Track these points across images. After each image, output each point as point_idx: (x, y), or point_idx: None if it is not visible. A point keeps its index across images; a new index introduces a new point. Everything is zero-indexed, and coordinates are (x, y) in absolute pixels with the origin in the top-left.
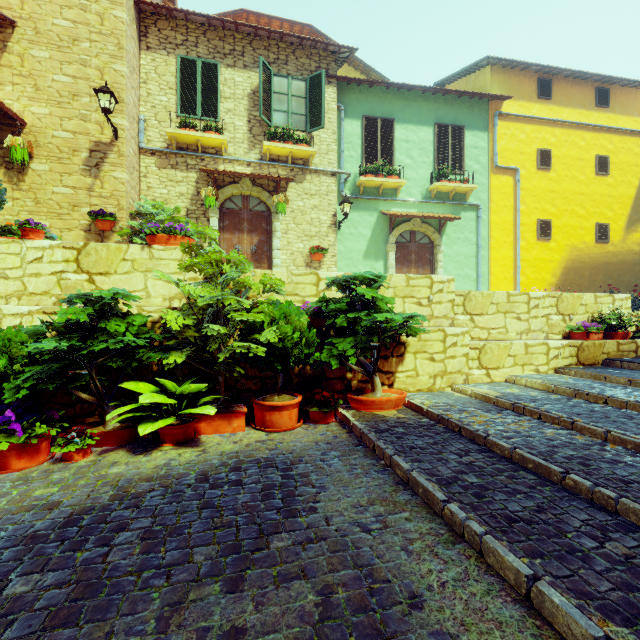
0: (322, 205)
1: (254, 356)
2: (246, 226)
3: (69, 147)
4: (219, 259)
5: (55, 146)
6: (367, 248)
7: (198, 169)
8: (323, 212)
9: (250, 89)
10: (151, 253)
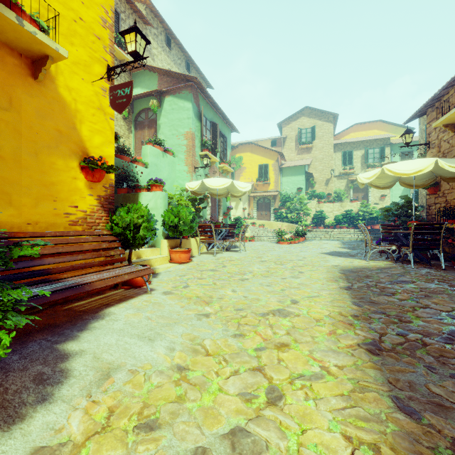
0: None
1: (371, 218)
2: (360, 191)
3: (322, 181)
4: (366, 205)
5: (319, 181)
6: (402, 193)
7: (347, 178)
8: None
9: (361, 155)
10: (352, 203)
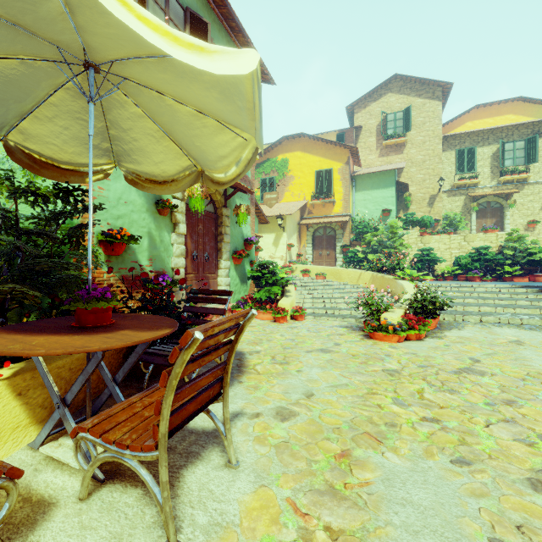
0: (535, 199)
1: (530, 262)
2: (488, 215)
3: (422, 199)
4: (521, 236)
5: (417, 199)
6: None
7: (465, 194)
8: (535, 203)
9: (491, 153)
10: (486, 235)
